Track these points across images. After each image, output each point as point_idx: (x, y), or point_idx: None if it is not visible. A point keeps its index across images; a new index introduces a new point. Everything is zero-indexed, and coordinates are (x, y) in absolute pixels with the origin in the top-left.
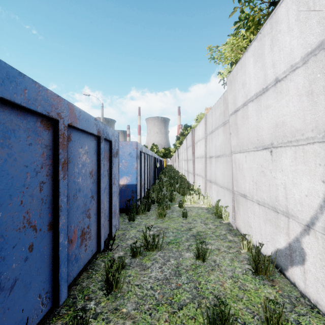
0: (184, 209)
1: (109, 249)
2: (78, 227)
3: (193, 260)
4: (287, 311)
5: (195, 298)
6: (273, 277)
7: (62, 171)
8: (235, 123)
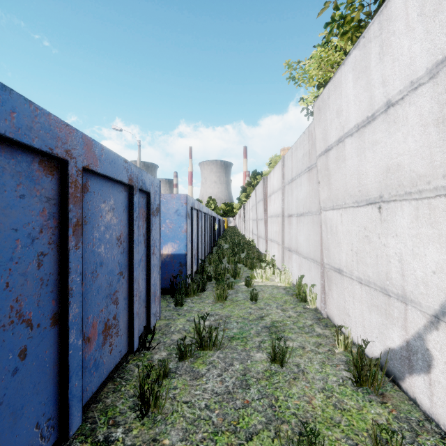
0: (252, 289)
1: (147, 347)
2: (100, 319)
3: (266, 363)
4: (406, 443)
5: (270, 422)
6: (384, 390)
7: (73, 237)
8: (326, 167)
